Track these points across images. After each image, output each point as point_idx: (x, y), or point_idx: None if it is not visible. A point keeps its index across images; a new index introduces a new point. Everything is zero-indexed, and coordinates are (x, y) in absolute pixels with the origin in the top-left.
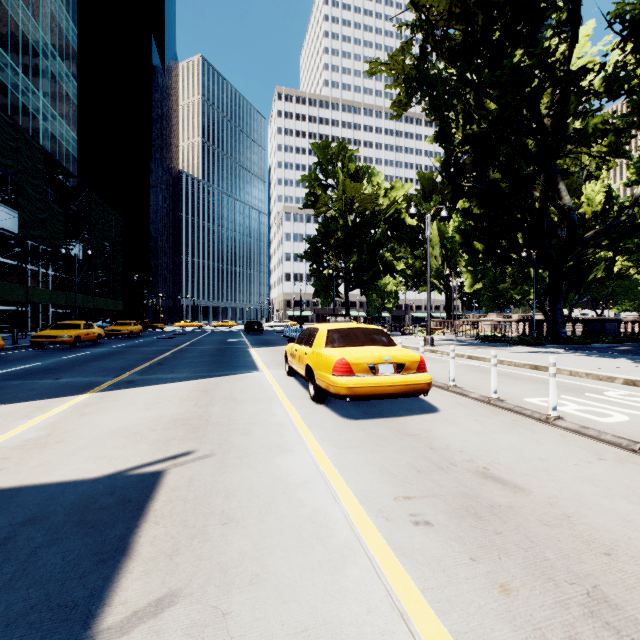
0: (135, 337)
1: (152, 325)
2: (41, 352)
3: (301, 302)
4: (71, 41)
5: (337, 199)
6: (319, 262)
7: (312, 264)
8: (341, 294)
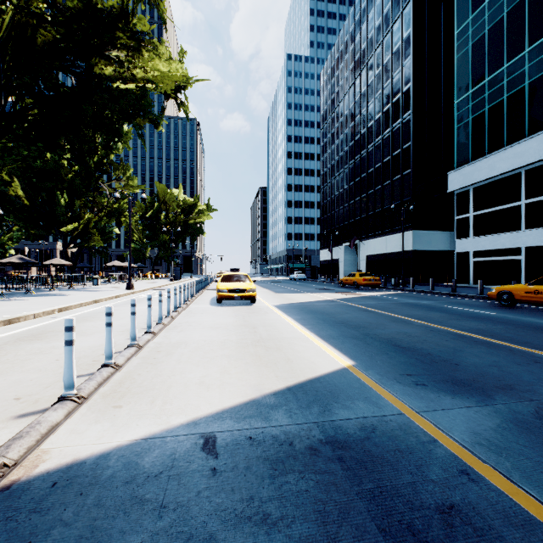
0: None
1: None
2: None
3: None
4: None
5: None
6: None
7: None
8: None
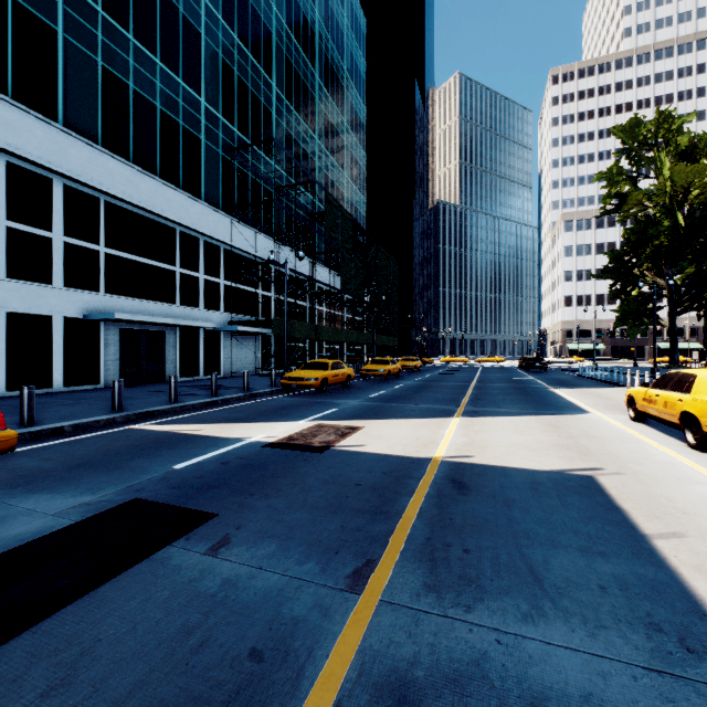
0: (418, 372)
1: (421, 360)
2: (370, 382)
3: (594, 333)
4: (362, 119)
5: (657, 193)
6: (624, 280)
7: (612, 284)
8: (661, 320)
